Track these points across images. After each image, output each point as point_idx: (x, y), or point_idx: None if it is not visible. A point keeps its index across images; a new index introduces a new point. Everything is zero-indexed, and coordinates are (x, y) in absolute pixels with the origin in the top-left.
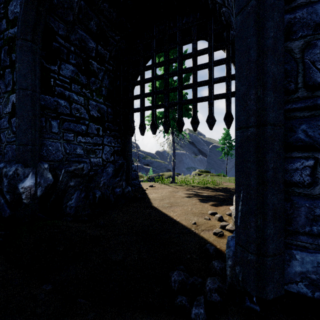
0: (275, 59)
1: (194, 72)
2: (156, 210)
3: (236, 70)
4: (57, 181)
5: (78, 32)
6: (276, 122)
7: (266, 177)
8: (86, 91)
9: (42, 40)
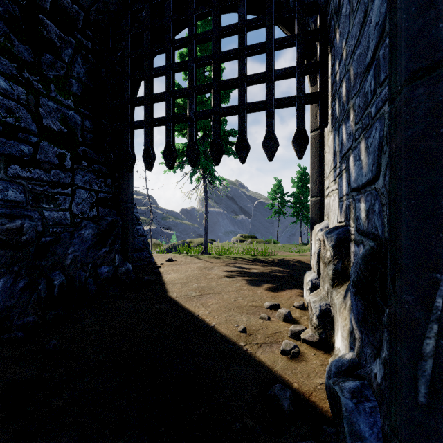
0: None
1: (241, 58)
2: (173, 304)
3: None
4: None
5: None
6: None
7: None
8: (31, 77)
9: None
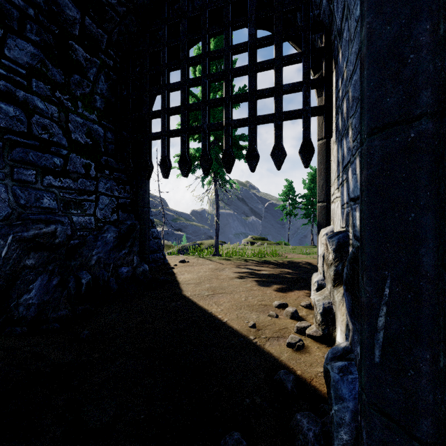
0: None
1: (251, 74)
2: (188, 302)
3: None
4: None
5: None
6: None
7: None
8: (62, 97)
9: None
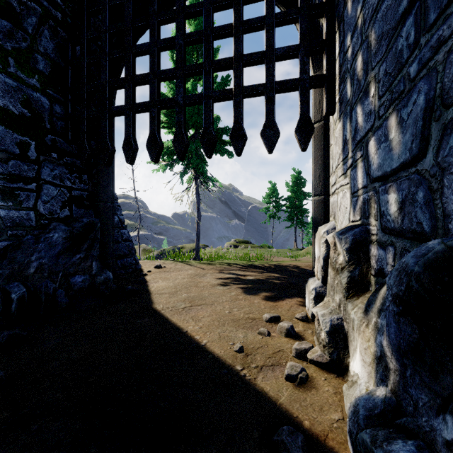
0: None
1: (237, 35)
2: (158, 318)
3: None
4: None
5: None
6: None
7: None
8: None
9: None
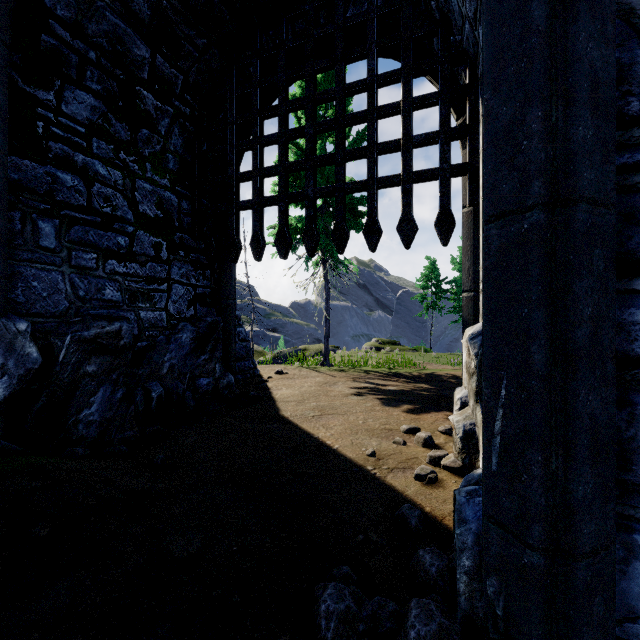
0: (596, 26)
1: (370, 122)
2: (287, 424)
3: (487, 67)
4: (54, 362)
5: (107, 17)
6: (598, 195)
7: (575, 343)
8: (128, 158)
9: (11, 25)
